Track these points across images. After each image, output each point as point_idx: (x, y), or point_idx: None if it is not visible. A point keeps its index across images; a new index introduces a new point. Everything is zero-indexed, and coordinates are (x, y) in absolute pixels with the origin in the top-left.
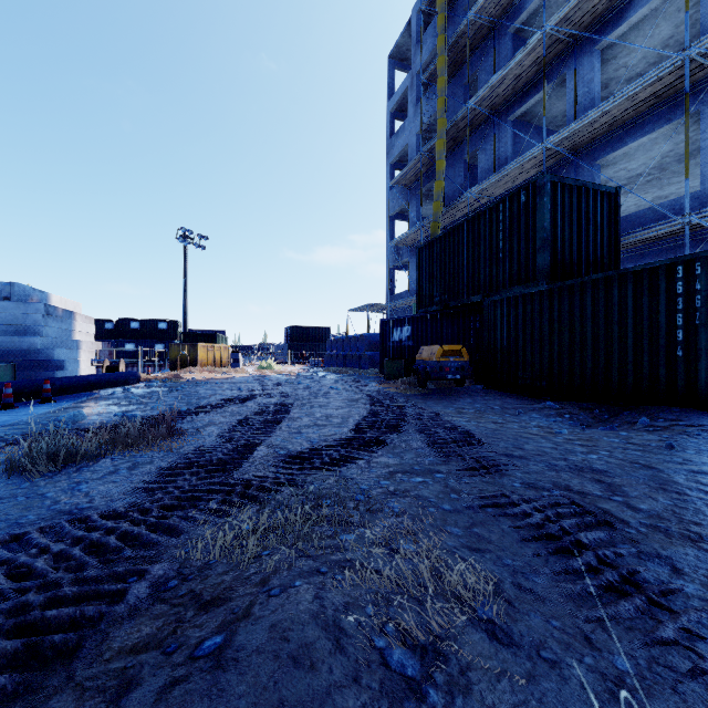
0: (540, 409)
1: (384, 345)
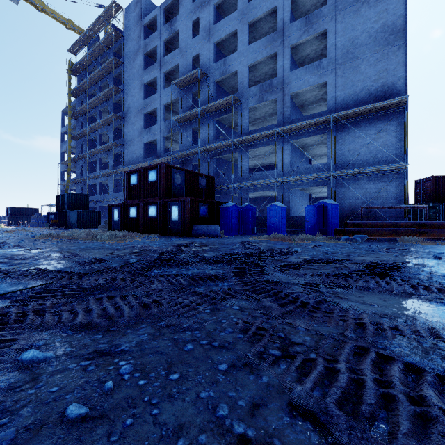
0: (64, 230)
1: (48, 219)
